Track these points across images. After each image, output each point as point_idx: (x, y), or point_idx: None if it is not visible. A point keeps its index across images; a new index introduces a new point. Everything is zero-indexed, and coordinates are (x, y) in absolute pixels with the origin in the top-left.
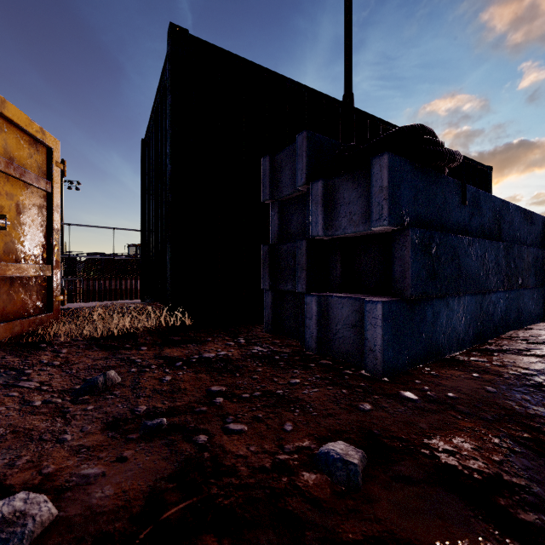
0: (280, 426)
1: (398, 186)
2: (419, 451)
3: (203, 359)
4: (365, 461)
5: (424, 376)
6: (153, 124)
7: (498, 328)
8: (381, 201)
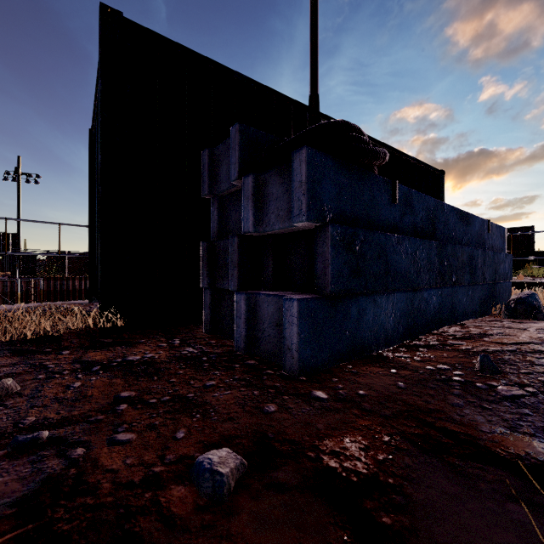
0: (172, 433)
1: (319, 181)
2: (305, 454)
3: (125, 363)
4: (243, 469)
5: (343, 374)
6: (97, 113)
7: (431, 324)
8: (301, 196)
